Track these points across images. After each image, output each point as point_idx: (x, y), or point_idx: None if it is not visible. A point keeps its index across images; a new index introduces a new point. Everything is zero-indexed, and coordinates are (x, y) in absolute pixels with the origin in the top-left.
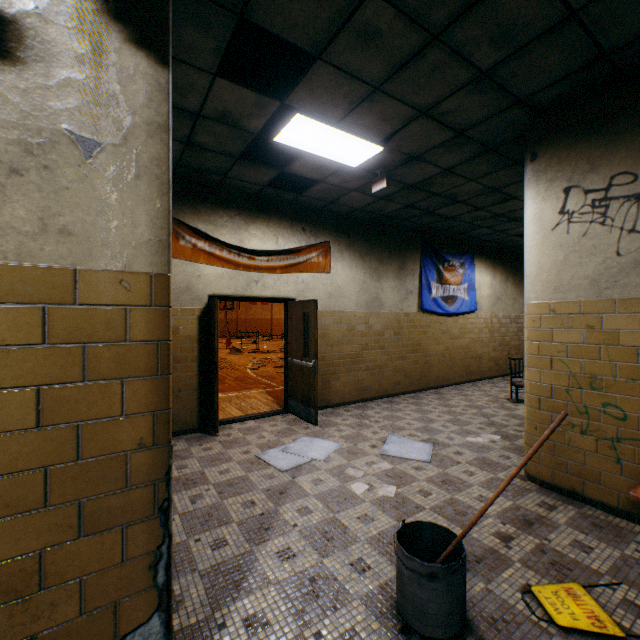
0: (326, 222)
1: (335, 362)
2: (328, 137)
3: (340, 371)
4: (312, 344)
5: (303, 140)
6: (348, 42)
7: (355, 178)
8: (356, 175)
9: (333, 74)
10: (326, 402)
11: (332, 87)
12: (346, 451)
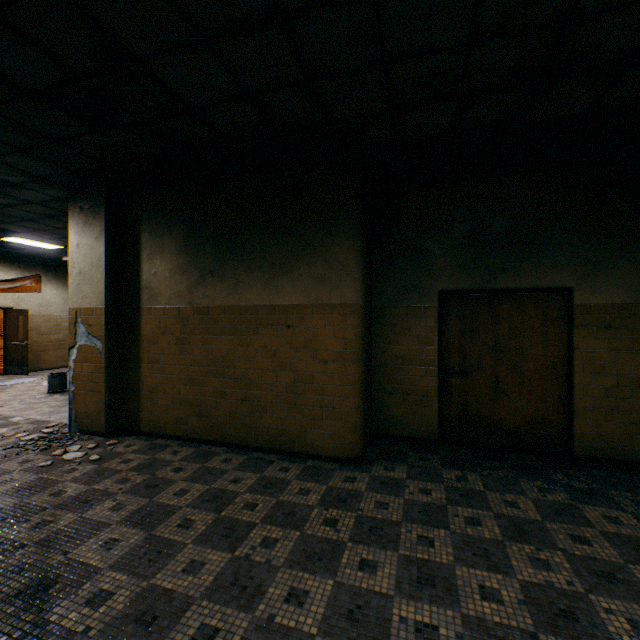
0: (38, 263)
1: (46, 344)
2: (33, 242)
3: (50, 349)
4: (26, 333)
5: (18, 241)
6: (36, 233)
7: (54, 251)
8: (54, 250)
9: (32, 235)
10: (38, 367)
11: (32, 236)
12: (45, 379)
